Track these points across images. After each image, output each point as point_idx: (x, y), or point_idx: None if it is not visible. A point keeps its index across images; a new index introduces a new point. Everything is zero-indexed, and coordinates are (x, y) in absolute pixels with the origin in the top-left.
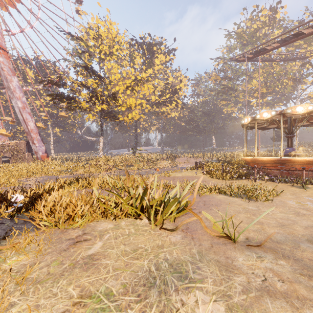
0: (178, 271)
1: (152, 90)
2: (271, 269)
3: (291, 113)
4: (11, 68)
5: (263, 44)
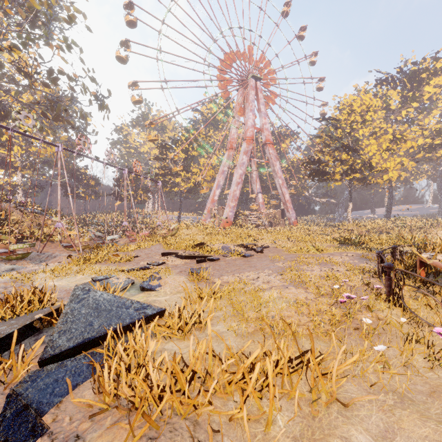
0: None
1: (418, 133)
2: None
3: None
4: (275, 155)
5: None
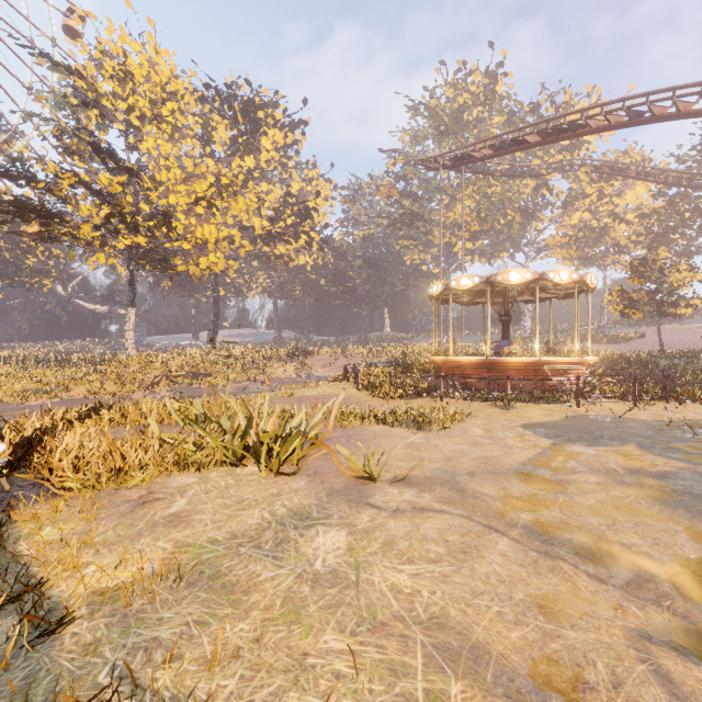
0: (299, 514)
1: (254, 205)
2: (408, 501)
3: (502, 282)
4: None
5: (468, 146)
